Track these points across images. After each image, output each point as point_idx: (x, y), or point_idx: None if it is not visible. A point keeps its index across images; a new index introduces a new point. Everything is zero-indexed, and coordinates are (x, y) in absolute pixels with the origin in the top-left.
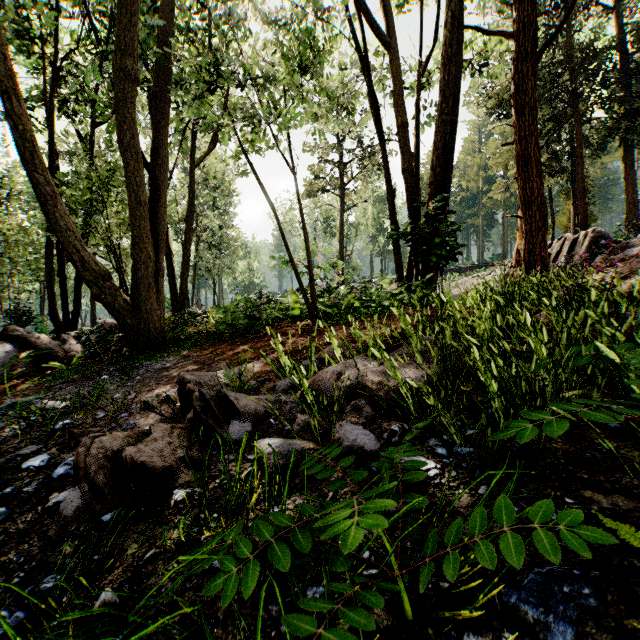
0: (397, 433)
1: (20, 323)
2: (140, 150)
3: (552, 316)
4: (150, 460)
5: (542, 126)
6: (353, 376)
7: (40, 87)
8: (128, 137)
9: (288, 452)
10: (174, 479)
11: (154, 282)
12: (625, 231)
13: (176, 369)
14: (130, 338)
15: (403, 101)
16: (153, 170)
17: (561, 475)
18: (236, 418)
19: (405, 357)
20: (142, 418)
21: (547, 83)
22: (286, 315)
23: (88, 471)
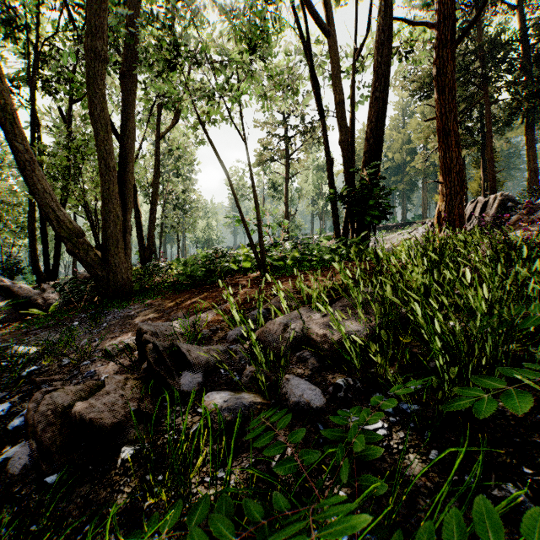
0: (342, 388)
1: (11, 273)
2: (109, 122)
3: (485, 272)
4: (99, 416)
5: (457, 106)
6: (298, 328)
7: (25, 69)
8: (98, 110)
9: (236, 407)
10: (123, 435)
11: (122, 238)
12: (527, 195)
13: (139, 317)
14: (101, 288)
15: (340, 81)
16: (121, 140)
17: (513, 439)
18: (187, 369)
19: (348, 311)
20: (102, 366)
21: (461, 69)
22: (238, 267)
23: (36, 429)
